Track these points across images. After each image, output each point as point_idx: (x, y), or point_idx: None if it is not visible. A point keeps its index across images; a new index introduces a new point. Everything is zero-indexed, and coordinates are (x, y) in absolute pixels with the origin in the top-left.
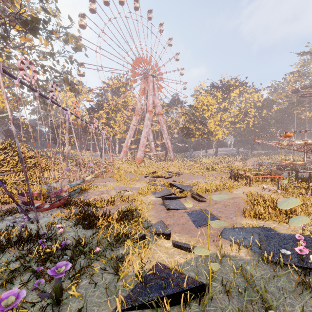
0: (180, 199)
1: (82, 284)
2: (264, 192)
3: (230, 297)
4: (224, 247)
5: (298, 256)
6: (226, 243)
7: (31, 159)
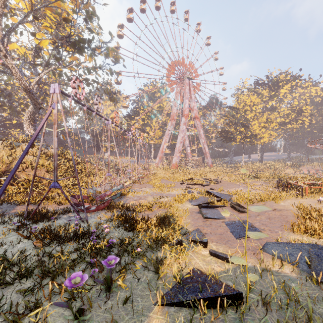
0: (218, 208)
1: (127, 278)
2: (320, 205)
3: (270, 311)
4: (266, 261)
5: None
6: (268, 257)
7: (78, 165)
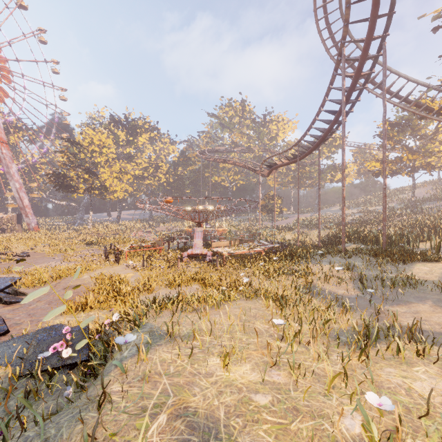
0: None
1: None
2: (127, 270)
3: None
4: None
5: (61, 354)
6: None
7: None
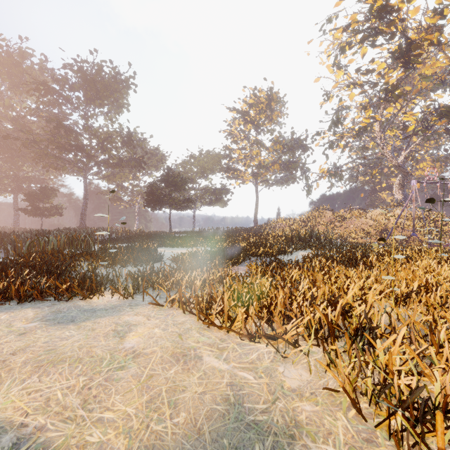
0: None
1: None
2: None
3: None
4: None
5: None
6: None
7: (446, 226)
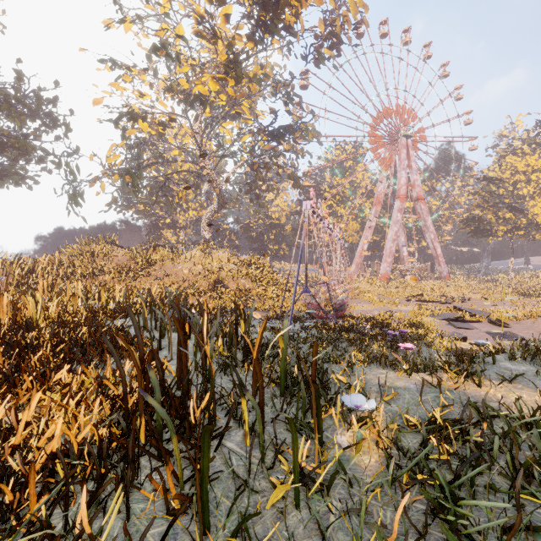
0: (471, 323)
1: None
2: None
3: None
4: None
5: None
6: None
7: (273, 275)
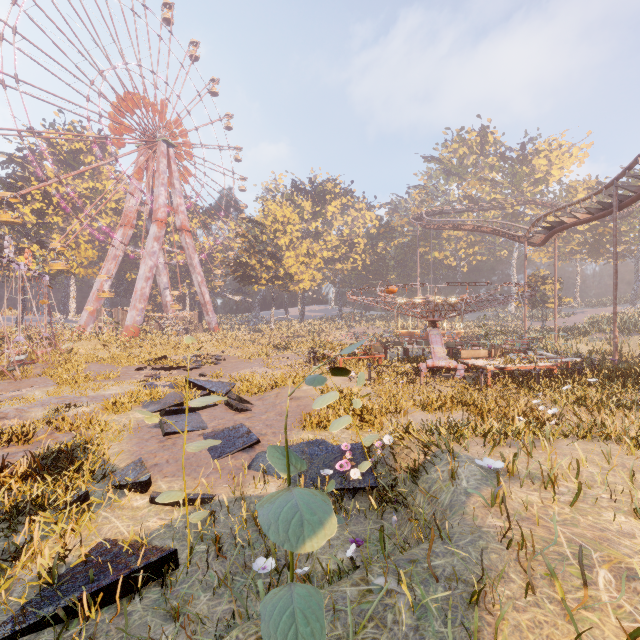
0: (200, 411)
1: None
2: (350, 384)
3: (224, 560)
4: (248, 485)
5: (343, 474)
6: (255, 477)
7: None
